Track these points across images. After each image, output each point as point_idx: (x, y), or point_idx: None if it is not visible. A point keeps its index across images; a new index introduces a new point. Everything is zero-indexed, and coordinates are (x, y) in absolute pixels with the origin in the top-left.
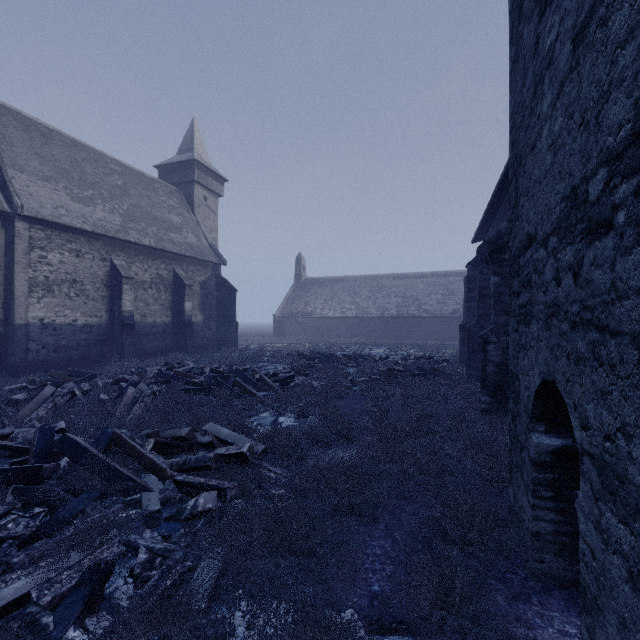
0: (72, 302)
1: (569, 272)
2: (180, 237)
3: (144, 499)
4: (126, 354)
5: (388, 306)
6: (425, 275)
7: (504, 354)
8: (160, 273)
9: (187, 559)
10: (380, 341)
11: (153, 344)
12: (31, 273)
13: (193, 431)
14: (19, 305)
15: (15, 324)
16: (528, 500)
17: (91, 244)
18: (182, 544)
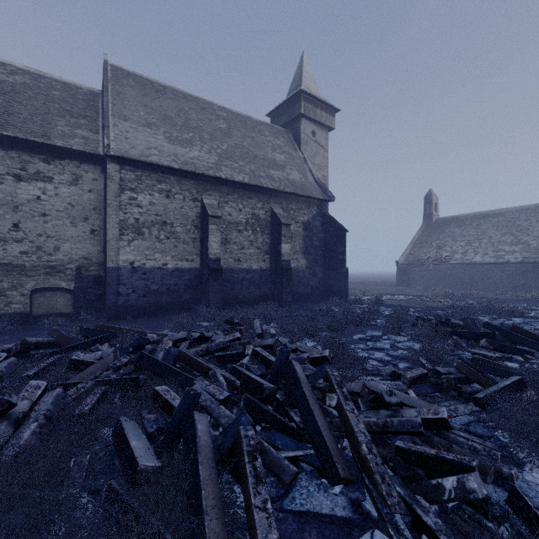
0: (162, 245)
1: None
2: (281, 174)
3: None
4: (211, 302)
5: None
6: None
7: None
8: (256, 213)
9: None
10: None
11: (248, 291)
12: (122, 215)
13: None
14: (110, 248)
15: (107, 267)
16: None
17: (181, 184)
18: None
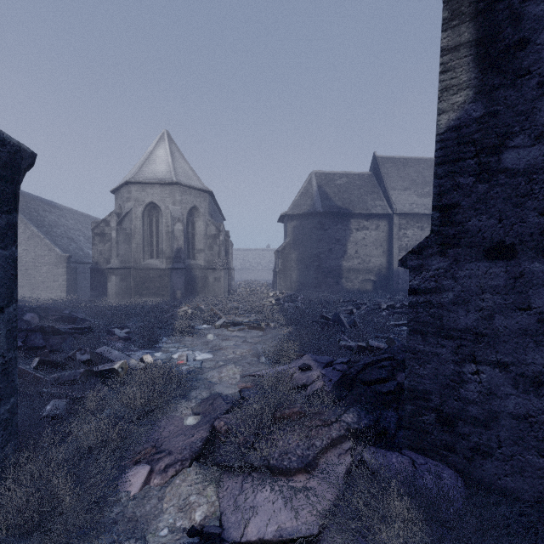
0: None
1: None
2: None
3: None
4: None
5: None
6: None
7: None
8: None
9: None
10: None
11: None
12: (399, 243)
13: None
14: (394, 260)
15: (393, 270)
16: None
17: (428, 221)
18: None
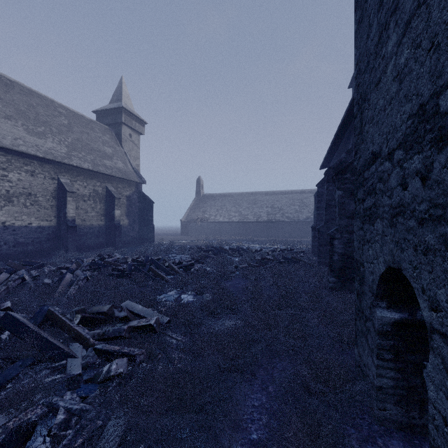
0: (28, 210)
1: (416, 177)
2: (111, 163)
3: (69, 365)
4: (70, 248)
5: (261, 214)
6: (287, 192)
7: (346, 247)
8: (96, 189)
9: (98, 418)
10: (256, 238)
11: (91, 241)
12: None
13: (113, 308)
14: None
15: None
16: (373, 361)
17: (43, 167)
18: (96, 404)
